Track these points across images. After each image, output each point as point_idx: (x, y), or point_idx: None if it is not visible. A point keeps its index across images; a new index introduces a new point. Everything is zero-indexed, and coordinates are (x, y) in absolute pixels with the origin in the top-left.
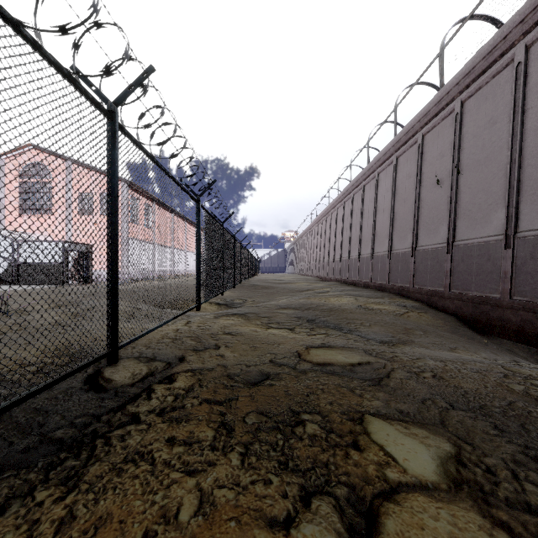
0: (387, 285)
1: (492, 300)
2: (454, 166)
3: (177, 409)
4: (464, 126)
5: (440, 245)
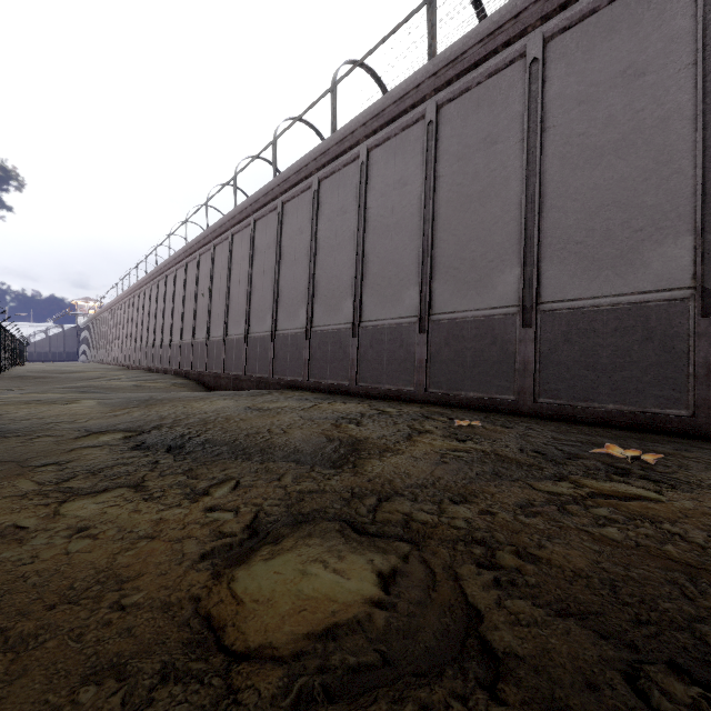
0: (179, 370)
1: (219, 374)
2: (211, 287)
3: (5, 403)
4: (215, 262)
5: (204, 340)
